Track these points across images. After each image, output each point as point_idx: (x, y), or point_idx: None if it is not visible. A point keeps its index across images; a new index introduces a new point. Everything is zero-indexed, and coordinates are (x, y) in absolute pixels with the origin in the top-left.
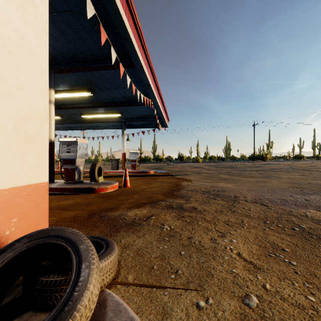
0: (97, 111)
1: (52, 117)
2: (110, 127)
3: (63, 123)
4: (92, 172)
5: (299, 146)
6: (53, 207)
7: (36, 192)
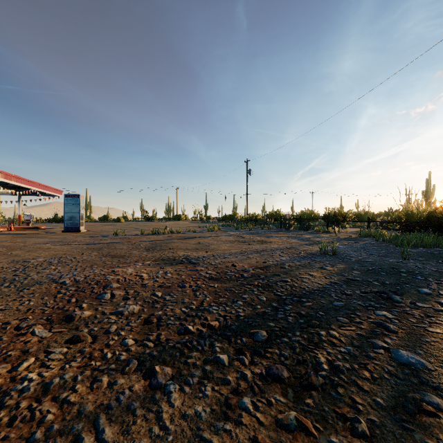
0: None
1: None
2: (8, 193)
3: None
4: None
5: None
6: None
7: None
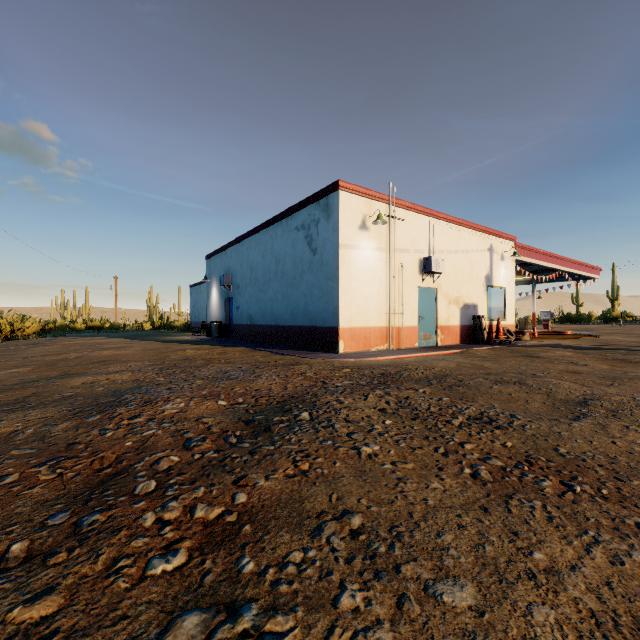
0: None
1: None
2: (516, 283)
3: None
4: None
5: None
6: None
7: (513, 326)
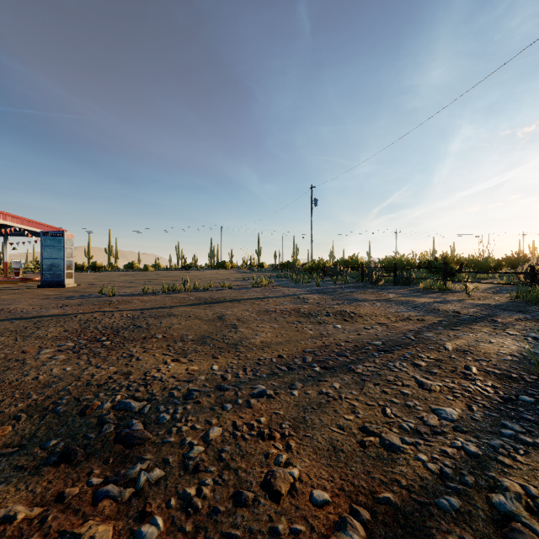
0: None
1: None
2: None
3: None
4: None
5: None
6: None
7: None
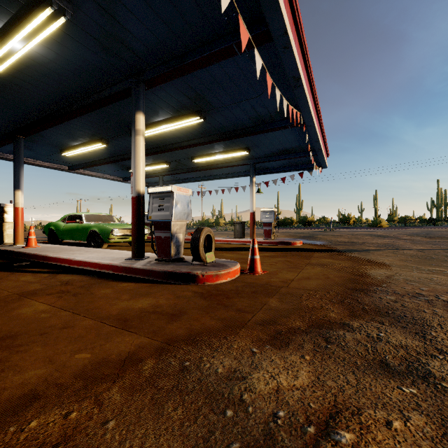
0: (213, 150)
1: (141, 155)
2: (232, 174)
3: (172, 173)
4: (194, 245)
5: None
6: (110, 316)
7: None
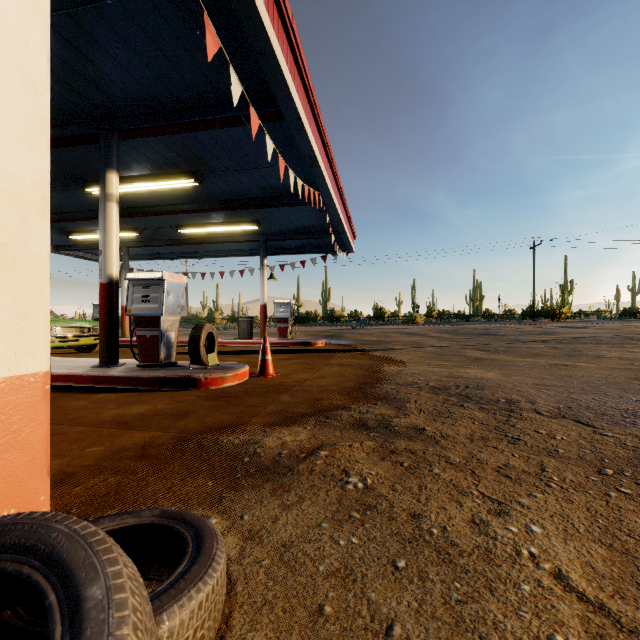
0: (209, 220)
1: (114, 229)
2: (235, 252)
3: (145, 245)
4: (193, 345)
5: (631, 289)
6: (104, 422)
7: (9, 402)
